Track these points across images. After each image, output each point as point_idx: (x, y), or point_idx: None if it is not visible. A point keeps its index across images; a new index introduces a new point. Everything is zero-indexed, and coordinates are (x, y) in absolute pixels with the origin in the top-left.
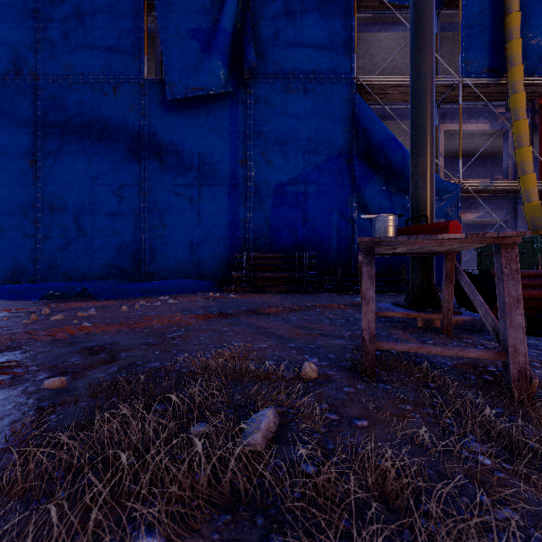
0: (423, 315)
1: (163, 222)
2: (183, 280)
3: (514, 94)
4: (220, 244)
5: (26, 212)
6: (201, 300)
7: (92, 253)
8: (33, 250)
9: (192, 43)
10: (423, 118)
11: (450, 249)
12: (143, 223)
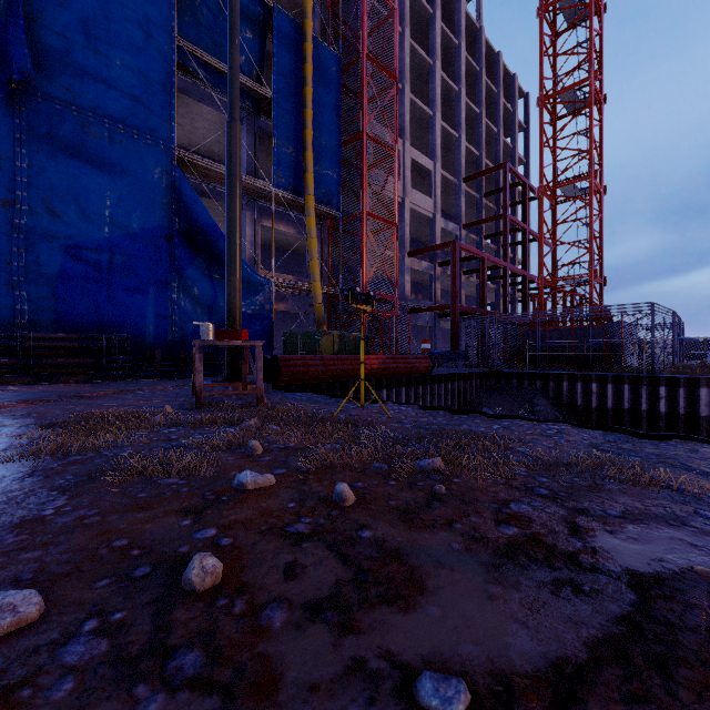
0: (232, 384)
1: None
2: None
3: (309, 216)
4: None
5: None
6: None
7: None
8: None
9: None
10: (235, 249)
11: None
12: None
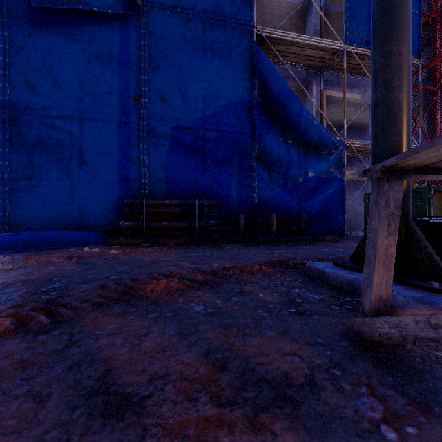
0: None
1: (31, 159)
2: (52, 231)
3: None
4: (108, 189)
5: None
6: (59, 261)
7: None
8: None
9: None
10: None
11: None
12: (2, 160)
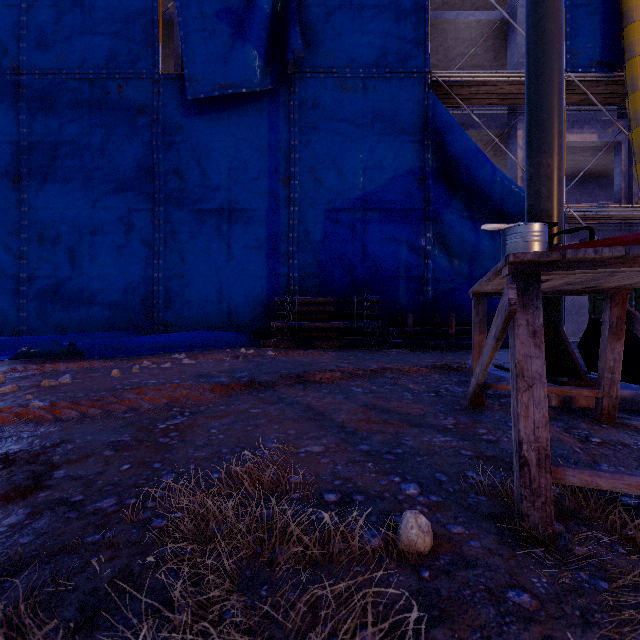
0: (568, 390)
1: (182, 257)
2: (207, 332)
3: (635, 92)
4: (256, 285)
5: (7, 245)
6: (228, 359)
7: (92, 297)
8: (16, 293)
9: (220, 27)
10: (549, 96)
11: (631, 283)
12: (157, 259)
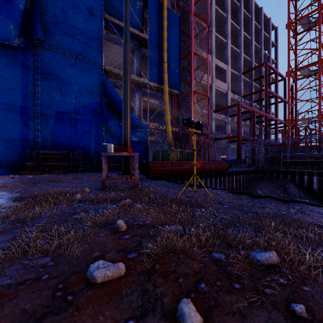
0: (124, 176)
1: None
2: None
3: (165, 94)
4: (13, 143)
5: None
6: (8, 179)
7: None
8: None
9: None
10: (127, 107)
11: None
12: None
